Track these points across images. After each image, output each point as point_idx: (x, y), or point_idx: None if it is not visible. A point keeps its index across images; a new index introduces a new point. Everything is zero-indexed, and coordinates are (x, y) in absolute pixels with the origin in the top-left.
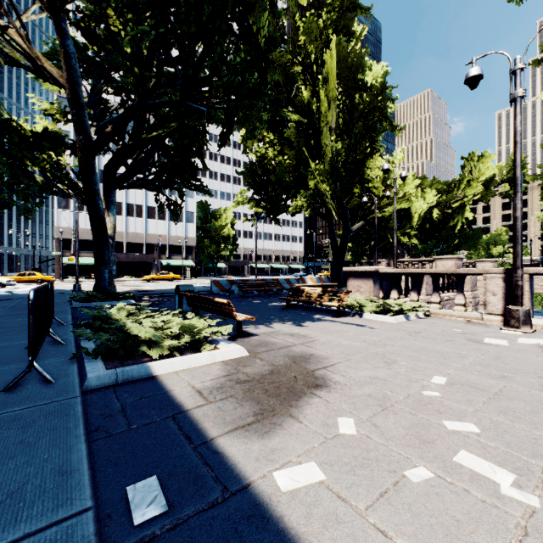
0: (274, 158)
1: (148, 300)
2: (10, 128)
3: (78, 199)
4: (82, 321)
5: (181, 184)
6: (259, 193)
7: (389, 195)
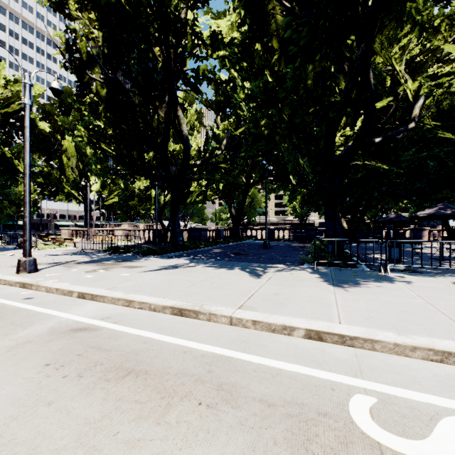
0: (49, 171)
1: None
2: None
3: None
4: None
5: None
6: (40, 186)
7: (105, 197)
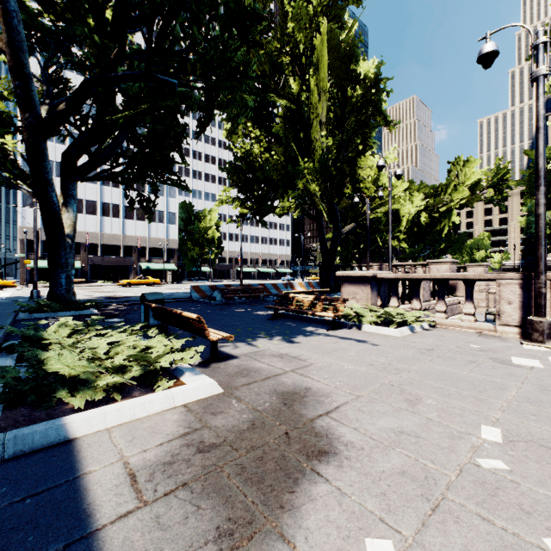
0: (260, 154)
1: (114, 309)
2: None
3: (29, 191)
4: (4, 342)
5: (155, 178)
6: (244, 191)
7: (382, 195)
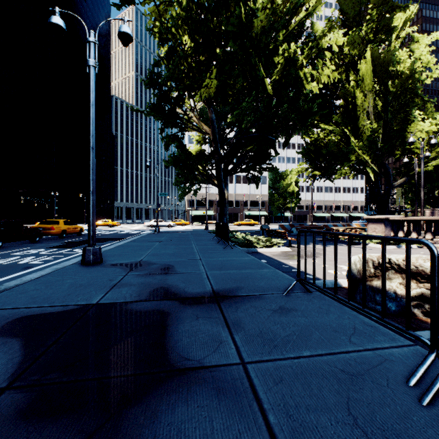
0: (324, 137)
1: None
2: (191, 157)
3: (212, 183)
4: None
5: (260, 168)
6: (313, 163)
7: (428, 155)
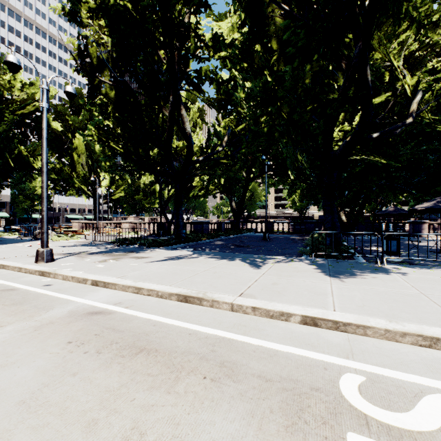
0: (60, 168)
1: None
2: None
3: None
4: None
5: (3, 185)
6: (53, 182)
7: (112, 192)
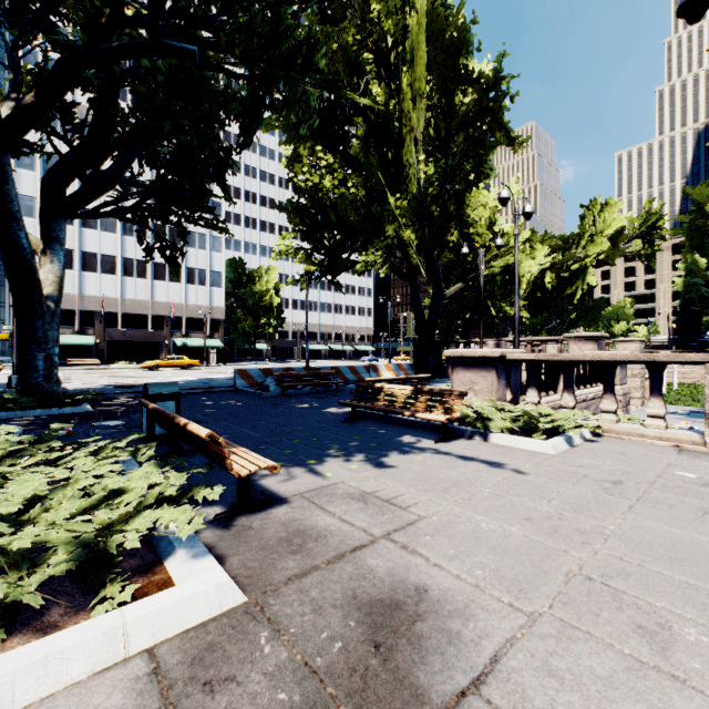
0: (333, 188)
1: (119, 405)
2: None
3: None
4: None
5: (182, 216)
6: (310, 240)
7: (501, 244)
